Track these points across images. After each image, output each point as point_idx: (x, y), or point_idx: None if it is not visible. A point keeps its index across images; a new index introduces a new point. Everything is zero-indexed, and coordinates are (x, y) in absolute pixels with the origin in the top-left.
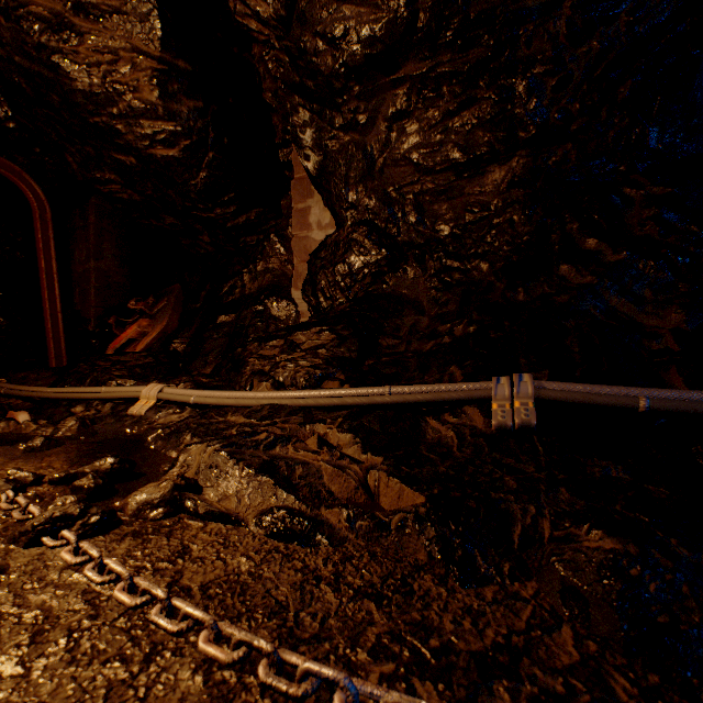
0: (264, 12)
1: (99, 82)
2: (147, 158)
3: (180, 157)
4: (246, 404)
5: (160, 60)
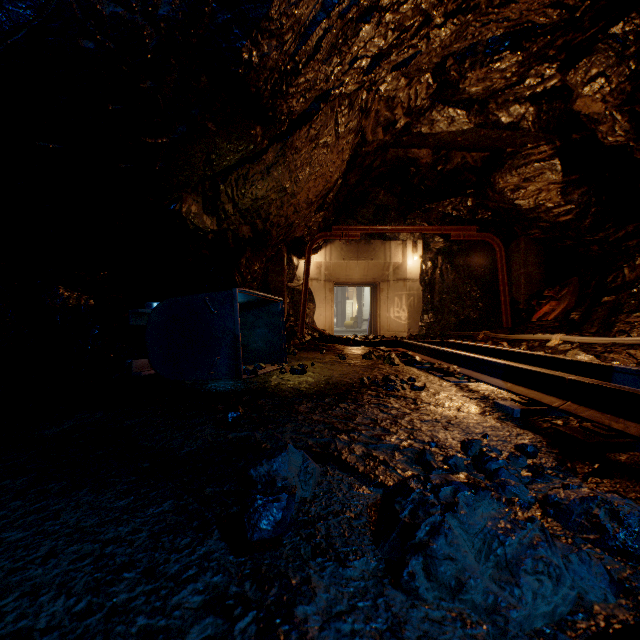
0: (620, 140)
1: (532, 203)
2: (554, 223)
3: (573, 218)
4: (601, 343)
5: (561, 183)
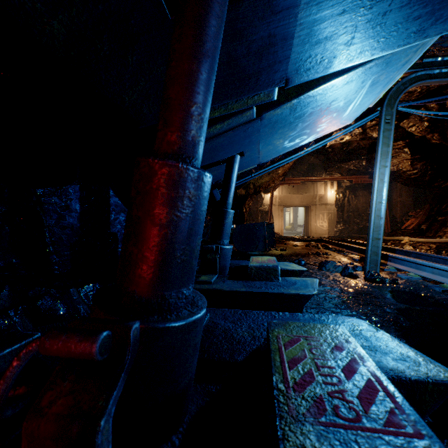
0: (437, 142)
1: (395, 169)
2: (409, 178)
3: (418, 176)
4: (423, 241)
5: (410, 159)
